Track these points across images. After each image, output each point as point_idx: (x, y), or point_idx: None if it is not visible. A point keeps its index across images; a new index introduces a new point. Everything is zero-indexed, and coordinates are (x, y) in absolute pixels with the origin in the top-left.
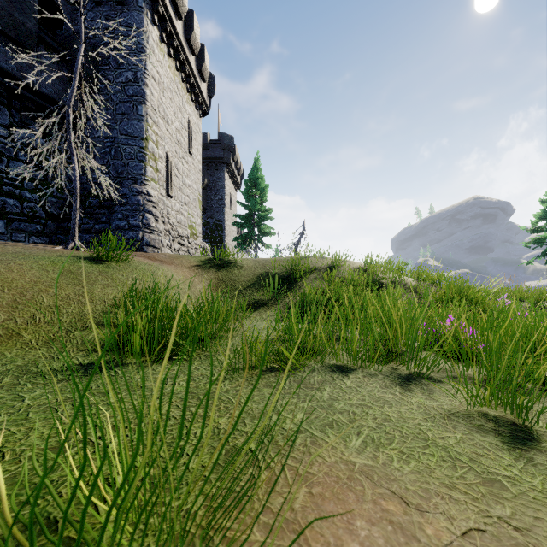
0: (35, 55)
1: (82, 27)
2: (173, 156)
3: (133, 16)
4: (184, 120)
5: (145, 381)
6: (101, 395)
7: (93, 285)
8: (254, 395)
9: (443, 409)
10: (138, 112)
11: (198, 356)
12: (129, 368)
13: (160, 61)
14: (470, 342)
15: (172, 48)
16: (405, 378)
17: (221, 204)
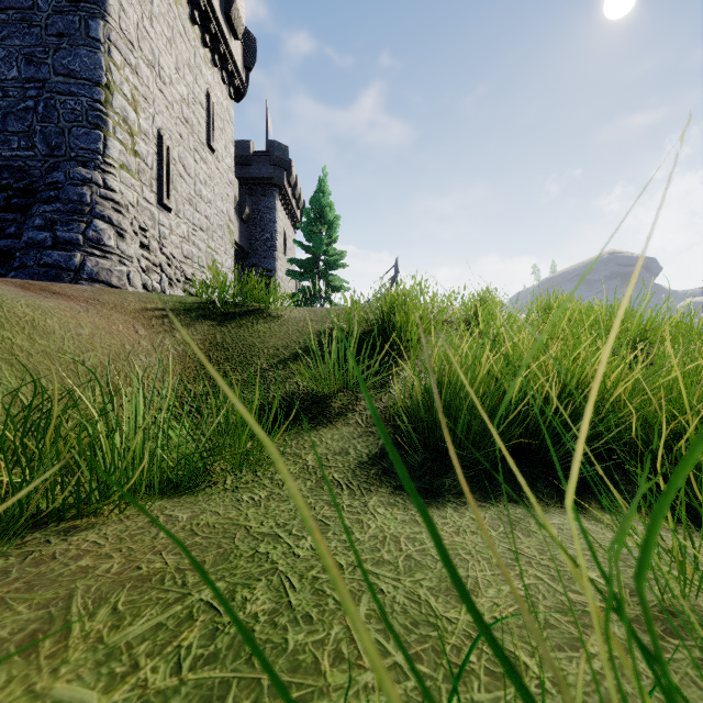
0: None
1: None
2: (175, 142)
3: None
4: (198, 88)
5: None
6: None
7: None
8: None
9: None
10: (90, 32)
11: None
12: None
13: None
14: None
15: None
16: None
17: (271, 246)
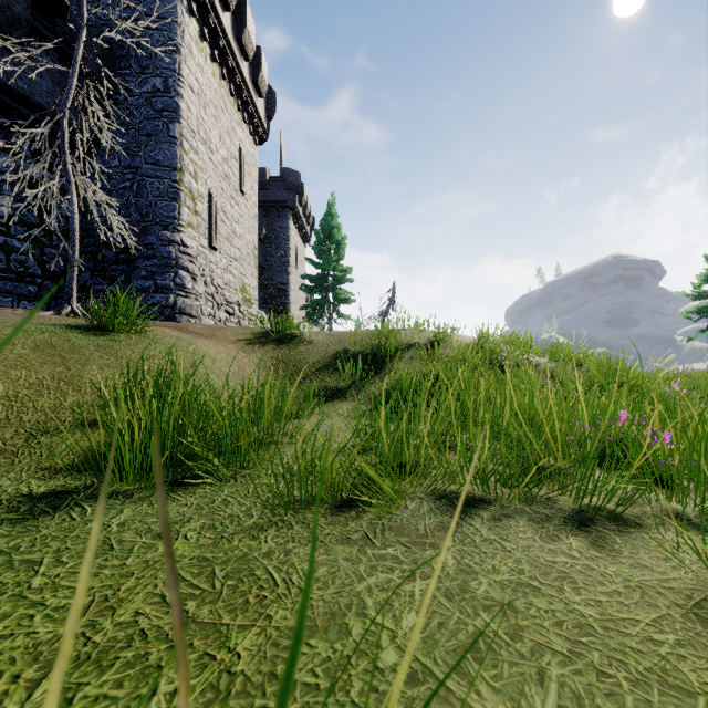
0: (26, 51)
1: (84, 4)
2: (219, 195)
3: (163, 2)
4: (233, 147)
5: (125, 531)
6: (24, 567)
7: (85, 365)
8: (318, 563)
9: (675, 593)
10: (170, 133)
11: (233, 478)
12: (110, 502)
13: (200, 66)
14: (657, 452)
15: (217, 49)
16: (576, 518)
17: (285, 262)
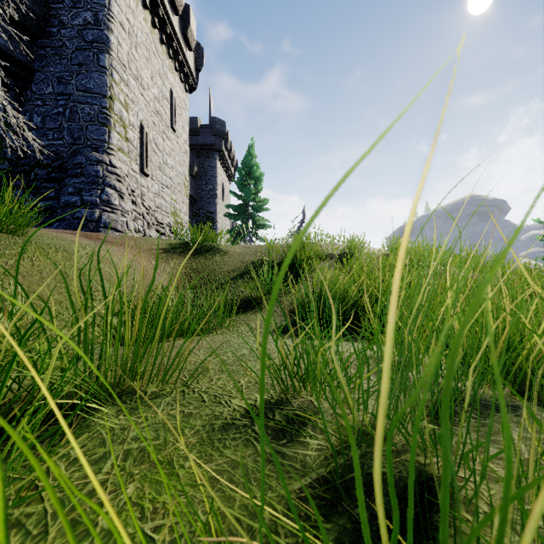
0: None
1: None
2: (151, 128)
3: None
4: (165, 89)
5: None
6: None
7: None
8: None
9: None
10: (100, 62)
11: None
12: None
13: (131, 8)
14: None
15: None
16: None
17: (213, 195)
